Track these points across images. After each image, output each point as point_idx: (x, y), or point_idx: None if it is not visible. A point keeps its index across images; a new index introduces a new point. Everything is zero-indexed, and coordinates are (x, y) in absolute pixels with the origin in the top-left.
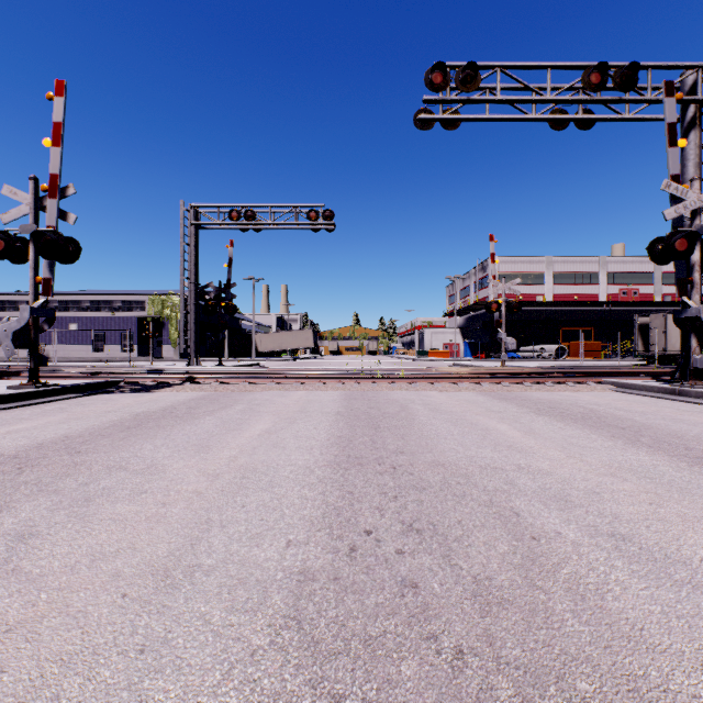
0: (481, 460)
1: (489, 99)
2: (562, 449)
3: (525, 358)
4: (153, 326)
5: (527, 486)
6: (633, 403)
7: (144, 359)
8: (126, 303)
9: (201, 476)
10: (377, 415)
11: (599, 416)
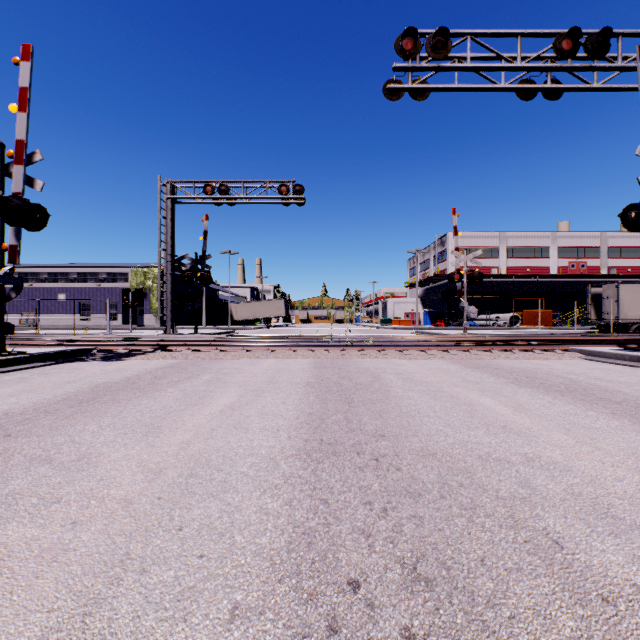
0: (478, 448)
1: (459, 66)
2: (567, 431)
3: (481, 326)
4: (136, 296)
5: (550, 489)
6: (610, 372)
7: (127, 327)
8: (111, 275)
9: (139, 472)
10: (349, 387)
11: (584, 388)
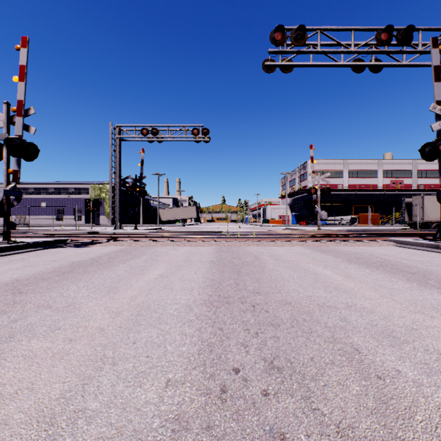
0: (318, 299)
1: (313, 51)
2: (375, 290)
3: (331, 224)
4: (94, 204)
5: (358, 322)
6: (412, 255)
7: (88, 225)
8: (77, 189)
9: (106, 313)
10: (238, 263)
11: (392, 264)
